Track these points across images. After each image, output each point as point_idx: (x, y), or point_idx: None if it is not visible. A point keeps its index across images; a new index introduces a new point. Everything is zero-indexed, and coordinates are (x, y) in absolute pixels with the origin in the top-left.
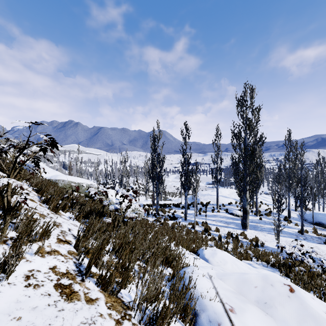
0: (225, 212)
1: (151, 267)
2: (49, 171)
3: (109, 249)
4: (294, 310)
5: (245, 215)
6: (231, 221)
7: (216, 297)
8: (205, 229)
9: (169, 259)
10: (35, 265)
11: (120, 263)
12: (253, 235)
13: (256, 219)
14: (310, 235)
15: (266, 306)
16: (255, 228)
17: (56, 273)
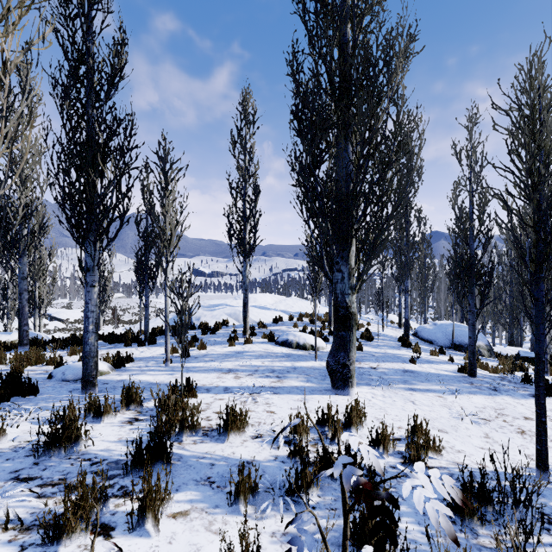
0: (268, 340)
1: None
2: None
3: None
4: None
5: (346, 334)
6: (287, 366)
7: None
8: (136, 454)
9: None
10: None
11: None
12: (383, 411)
13: None
14: (482, 374)
15: None
16: (367, 379)
17: None
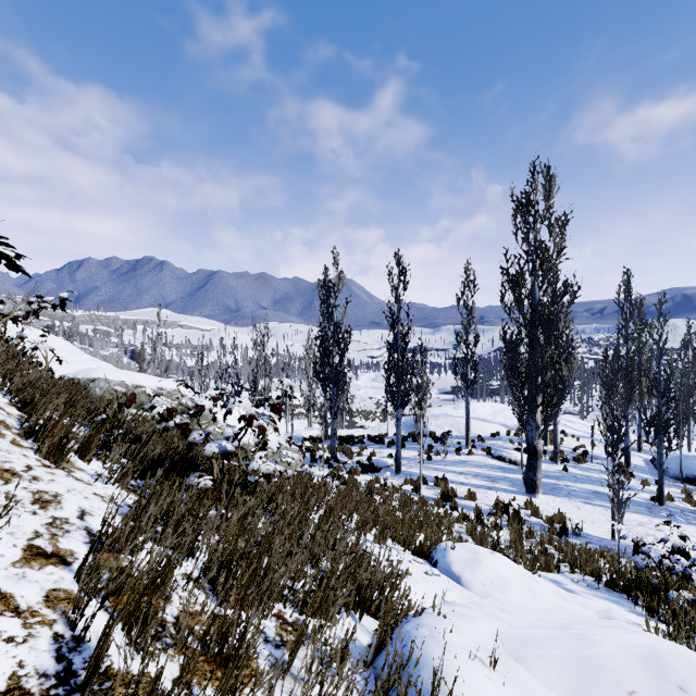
0: (486, 454)
1: (313, 641)
2: (83, 361)
3: (190, 575)
4: None
5: (534, 462)
6: (499, 476)
7: None
8: (443, 496)
9: (367, 590)
10: None
11: (216, 627)
12: (552, 508)
13: (556, 470)
14: (678, 505)
15: None
16: (556, 492)
17: None
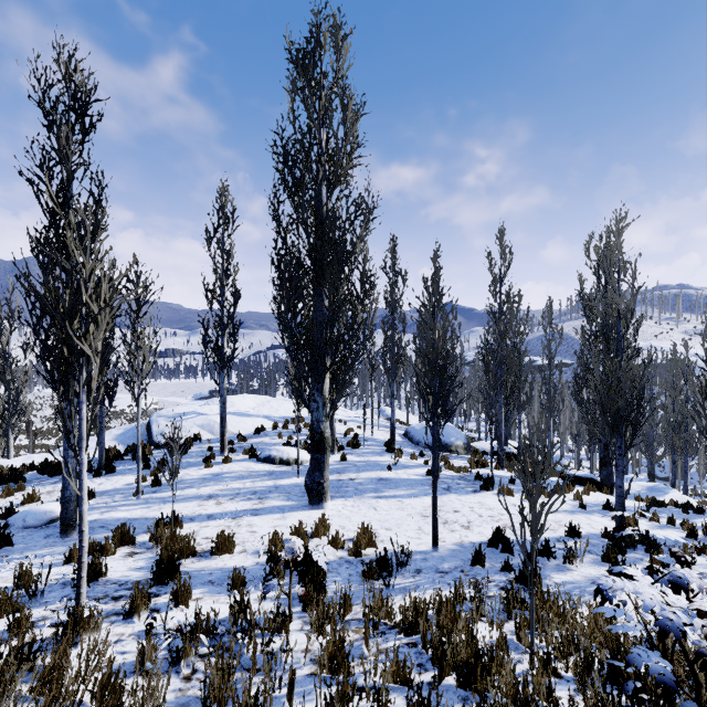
0: (250, 457)
1: None
2: None
3: None
4: None
5: (321, 456)
6: (269, 486)
7: None
8: (157, 572)
9: None
10: None
11: None
12: (348, 519)
13: (334, 461)
14: (447, 474)
15: None
16: (343, 491)
17: None
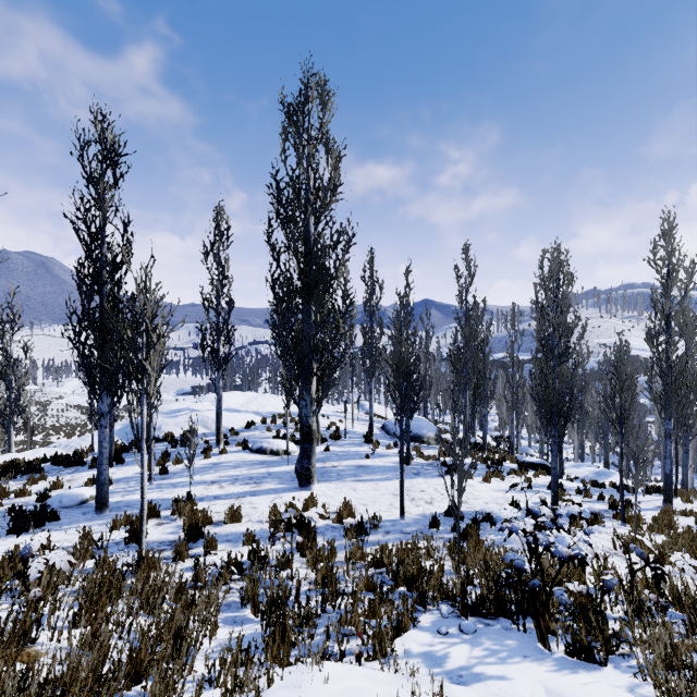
0: (243, 449)
1: None
2: None
3: None
4: None
5: (309, 446)
6: (263, 473)
7: None
8: (189, 532)
9: None
10: None
11: None
12: (332, 498)
13: (319, 451)
14: (417, 462)
15: None
16: (327, 477)
17: None
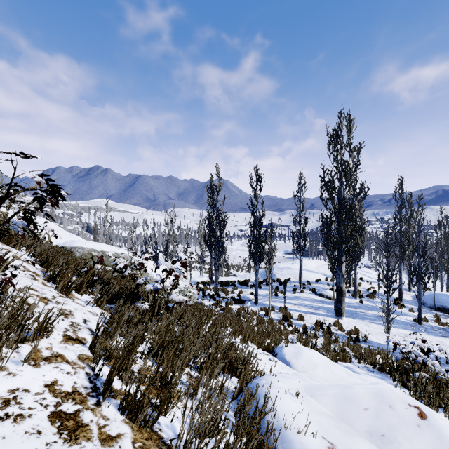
0: (312, 292)
1: (206, 379)
2: (63, 235)
3: (143, 351)
4: (429, 448)
5: (340, 297)
6: (319, 306)
7: (307, 427)
8: (283, 317)
9: (234, 363)
10: (22, 380)
11: (159, 373)
12: (351, 325)
13: (355, 302)
14: (431, 324)
15: (384, 441)
16: (354, 316)
17: (56, 393)
